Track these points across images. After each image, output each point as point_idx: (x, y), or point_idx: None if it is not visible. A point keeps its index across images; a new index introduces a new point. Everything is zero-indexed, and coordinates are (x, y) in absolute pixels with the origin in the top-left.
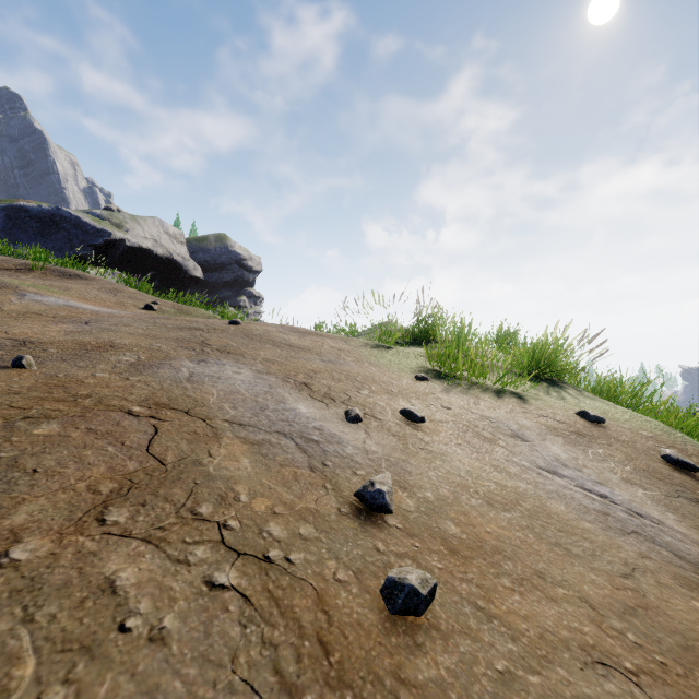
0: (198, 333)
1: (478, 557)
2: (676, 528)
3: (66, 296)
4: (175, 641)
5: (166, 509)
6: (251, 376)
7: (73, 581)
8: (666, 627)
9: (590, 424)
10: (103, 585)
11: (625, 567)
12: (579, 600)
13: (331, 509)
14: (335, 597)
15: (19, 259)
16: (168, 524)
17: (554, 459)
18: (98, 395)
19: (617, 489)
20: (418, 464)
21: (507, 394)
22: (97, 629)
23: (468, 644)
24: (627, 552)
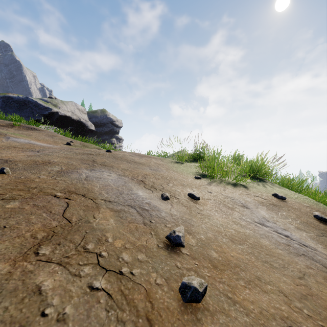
0: (91, 156)
1: (227, 269)
2: (323, 252)
3: (29, 138)
4: (71, 321)
5: (70, 246)
6: (116, 177)
7: (19, 287)
8: (322, 305)
9: (279, 200)
10: (34, 289)
11: (300, 273)
12: (278, 291)
13: (154, 245)
14: (155, 293)
15: (7, 121)
16: (71, 255)
17: (262, 217)
18: (40, 187)
19: (293, 232)
20: (197, 221)
21: (238, 185)
22: (29, 315)
23: (223, 318)
24: (300, 265)
